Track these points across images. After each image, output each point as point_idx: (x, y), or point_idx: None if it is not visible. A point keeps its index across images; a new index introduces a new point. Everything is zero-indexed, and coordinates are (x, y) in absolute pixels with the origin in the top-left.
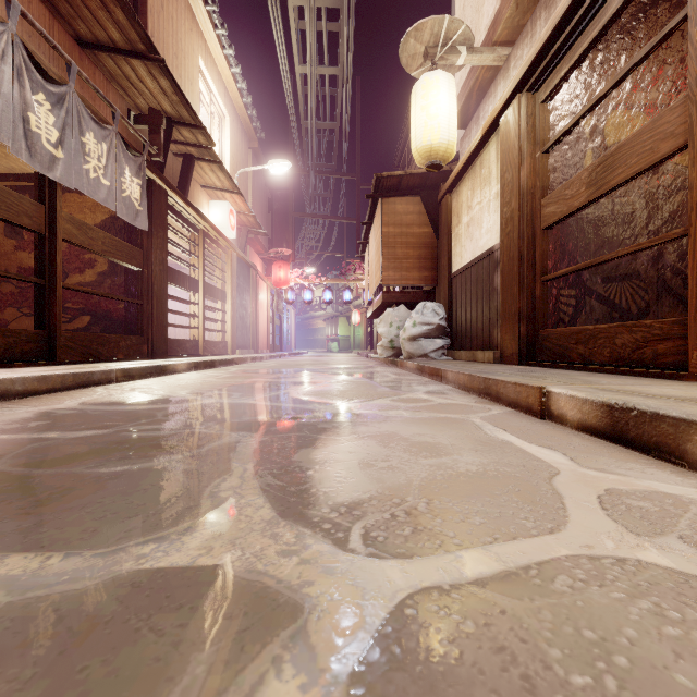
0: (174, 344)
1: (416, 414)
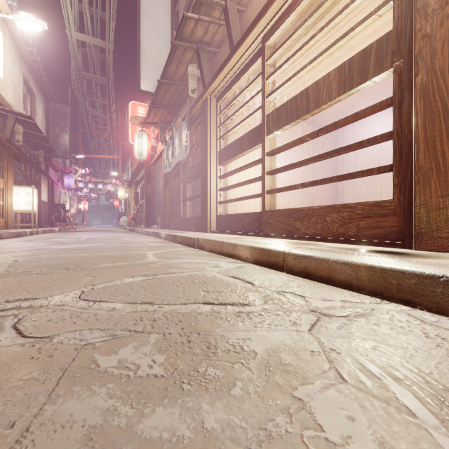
0: (229, 220)
1: (51, 236)
